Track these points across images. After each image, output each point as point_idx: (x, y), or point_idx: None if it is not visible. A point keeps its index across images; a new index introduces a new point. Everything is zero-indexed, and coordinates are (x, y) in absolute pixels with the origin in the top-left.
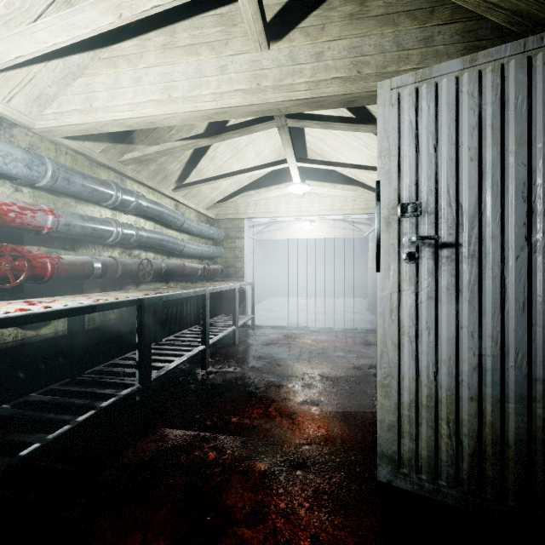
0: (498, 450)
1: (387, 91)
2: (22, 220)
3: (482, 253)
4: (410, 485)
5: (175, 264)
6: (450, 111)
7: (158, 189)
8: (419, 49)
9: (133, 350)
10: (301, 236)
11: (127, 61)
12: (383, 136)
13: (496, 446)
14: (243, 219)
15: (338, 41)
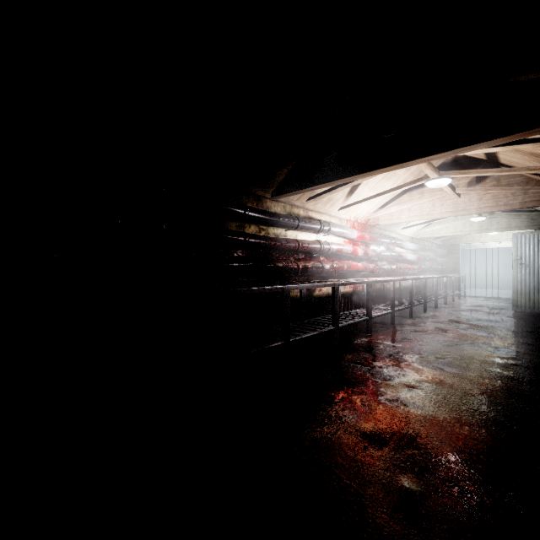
0: (537, 301)
1: (514, 235)
2: (419, 259)
3: (534, 266)
4: (519, 310)
5: (435, 267)
6: (528, 241)
7: (429, 241)
8: (526, 221)
9: None
10: (495, 246)
11: (443, 223)
12: (513, 244)
13: (537, 300)
14: (458, 244)
15: (503, 219)
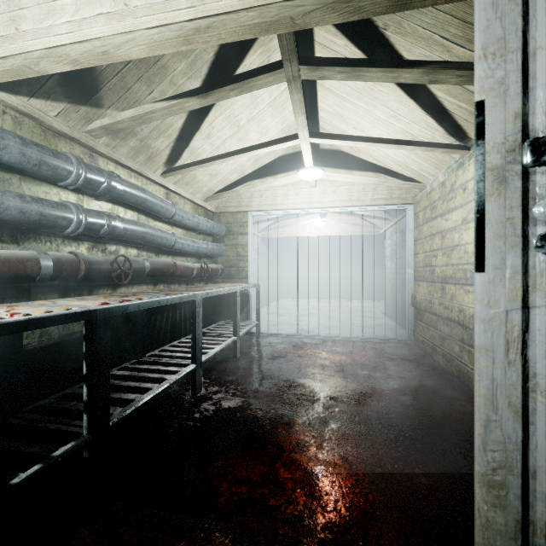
0: None
1: None
2: None
3: None
4: None
5: (164, 262)
6: None
7: (143, 172)
8: None
9: None
10: (311, 233)
11: None
12: (491, 17)
13: None
14: (247, 212)
15: None
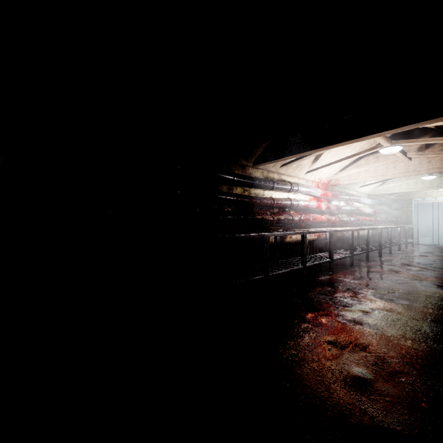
0: None
1: None
2: (375, 212)
3: None
4: None
5: (390, 219)
6: None
7: (384, 196)
8: None
9: None
10: None
11: (397, 181)
12: None
13: None
14: (412, 199)
15: None
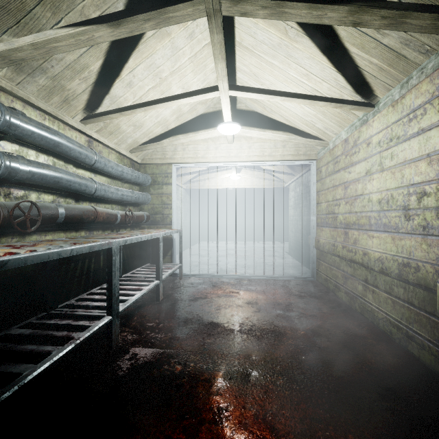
0: None
1: None
2: None
3: None
4: None
5: (82, 209)
6: None
7: (58, 116)
8: None
9: (13, 323)
10: (228, 186)
11: None
12: None
13: None
14: (171, 164)
15: None
